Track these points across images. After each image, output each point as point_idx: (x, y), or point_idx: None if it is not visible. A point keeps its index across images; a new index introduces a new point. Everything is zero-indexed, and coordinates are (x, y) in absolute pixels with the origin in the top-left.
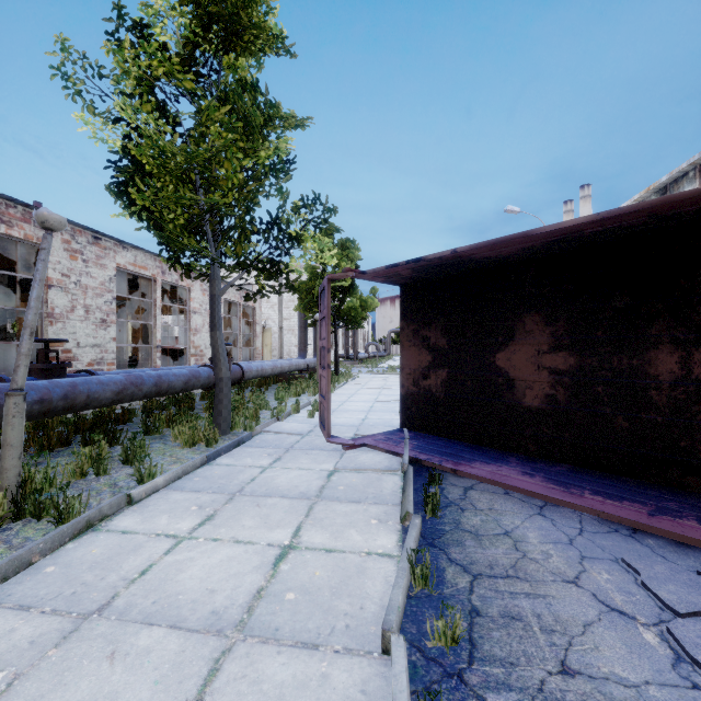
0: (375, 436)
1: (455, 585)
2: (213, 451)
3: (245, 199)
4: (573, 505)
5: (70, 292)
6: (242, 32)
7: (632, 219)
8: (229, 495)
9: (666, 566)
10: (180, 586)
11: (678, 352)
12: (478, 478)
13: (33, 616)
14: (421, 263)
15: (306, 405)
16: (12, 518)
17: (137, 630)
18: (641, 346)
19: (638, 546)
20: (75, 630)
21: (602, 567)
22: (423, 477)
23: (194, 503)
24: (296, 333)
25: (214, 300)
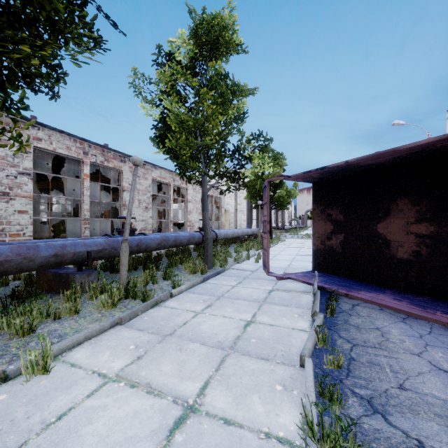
0: (296, 274)
1: (341, 347)
2: (205, 276)
3: (221, 139)
4: (426, 318)
5: None
6: (219, 47)
7: None
8: (217, 297)
9: None
10: (201, 330)
11: None
12: (362, 299)
13: (145, 333)
14: (325, 169)
15: (253, 256)
16: (125, 298)
17: (188, 343)
18: None
19: None
20: (163, 339)
21: (439, 351)
22: (326, 297)
23: (200, 299)
24: (244, 213)
25: (204, 195)
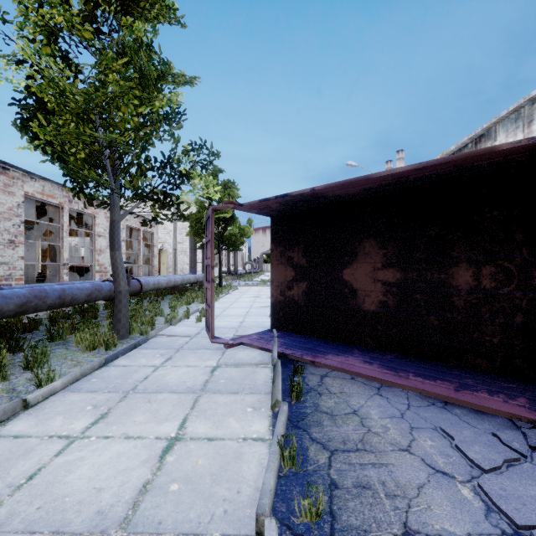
0: (250, 336)
1: (316, 462)
2: (110, 354)
3: (141, 140)
4: (402, 386)
5: None
6: None
7: (443, 169)
8: (123, 393)
9: (471, 431)
10: (67, 488)
11: (472, 268)
12: (331, 367)
13: None
14: (287, 198)
15: (195, 312)
16: None
17: None
18: (446, 264)
19: (449, 415)
20: None
21: (427, 435)
22: (289, 368)
23: (89, 403)
24: (188, 254)
25: (113, 225)
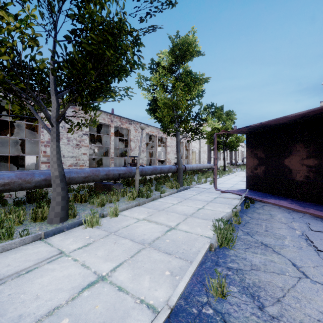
0: (234, 190)
1: (245, 218)
2: (178, 189)
3: (188, 110)
4: (301, 211)
5: (135, 142)
6: (187, 56)
7: None
8: (184, 199)
9: (322, 225)
10: (176, 210)
11: None
12: (269, 202)
13: (150, 209)
14: (249, 127)
15: (209, 181)
16: (137, 196)
17: (170, 212)
18: None
19: (319, 222)
20: (159, 211)
21: (298, 223)
22: (248, 201)
23: (176, 199)
24: (206, 153)
25: (177, 143)
